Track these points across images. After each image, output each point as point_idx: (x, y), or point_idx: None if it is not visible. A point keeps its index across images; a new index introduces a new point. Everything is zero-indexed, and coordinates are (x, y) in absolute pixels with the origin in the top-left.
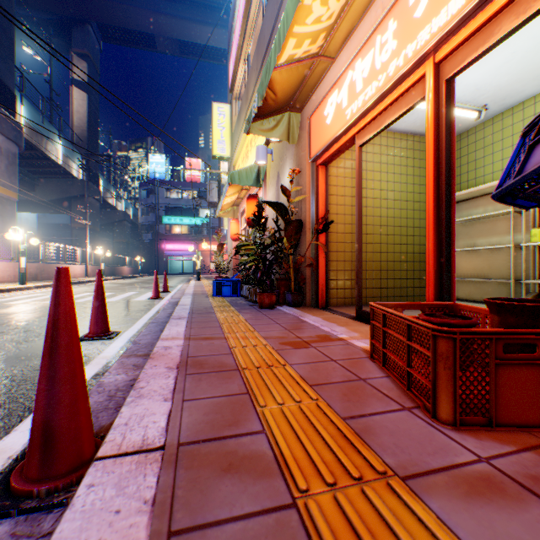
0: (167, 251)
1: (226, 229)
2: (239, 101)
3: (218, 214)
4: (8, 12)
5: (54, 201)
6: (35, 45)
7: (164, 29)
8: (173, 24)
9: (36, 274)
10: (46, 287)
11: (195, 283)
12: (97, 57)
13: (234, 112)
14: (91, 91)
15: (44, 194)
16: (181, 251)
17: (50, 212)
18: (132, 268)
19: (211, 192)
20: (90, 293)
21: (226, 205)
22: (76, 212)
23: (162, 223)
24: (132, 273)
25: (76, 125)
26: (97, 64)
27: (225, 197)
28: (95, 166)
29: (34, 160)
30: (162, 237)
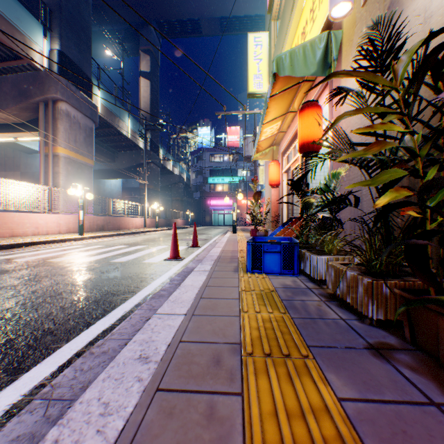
0: (211, 206)
1: (261, 184)
2: (278, 21)
3: (253, 155)
4: (86, 14)
5: (127, 168)
6: (117, 53)
7: (207, 10)
8: (213, 2)
9: (103, 225)
10: (101, 237)
11: (228, 237)
12: (157, 51)
13: (272, 35)
14: (152, 79)
15: (121, 164)
16: (222, 206)
17: (126, 177)
18: (184, 220)
19: (247, 147)
20: (123, 245)
21: (264, 142)
22: (142, 176)
23: (207, 183)
24: (184, 225)
25: (142, 107)
26: (157, 57)
27: (265, 115)
28: (156, 139)
29: (111, 137)
30: (207, 195)
